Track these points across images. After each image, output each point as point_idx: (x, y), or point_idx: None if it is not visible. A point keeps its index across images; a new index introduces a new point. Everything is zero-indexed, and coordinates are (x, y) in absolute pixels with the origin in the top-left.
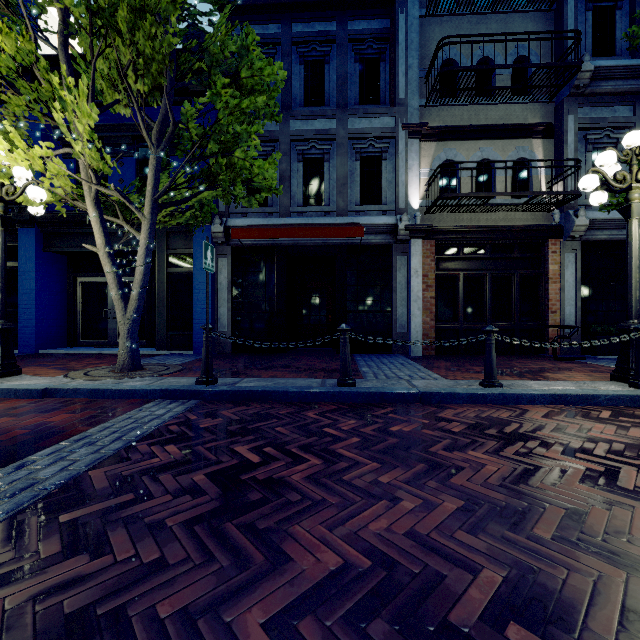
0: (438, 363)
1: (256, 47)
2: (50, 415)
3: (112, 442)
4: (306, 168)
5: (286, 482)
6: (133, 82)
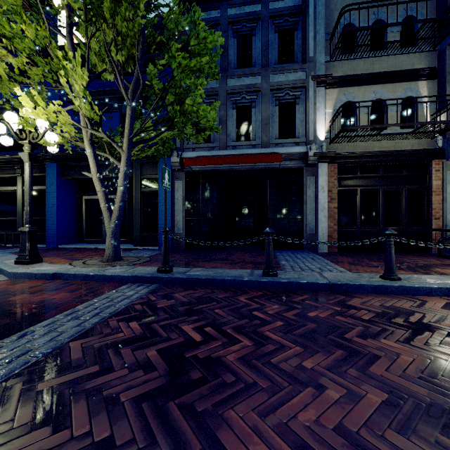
0: (341, 258)
1: (201, 21)
2: (54, 293)
3: (92, 317)
4: (238, 113)
5: (222, 362)
6: (115, 55)
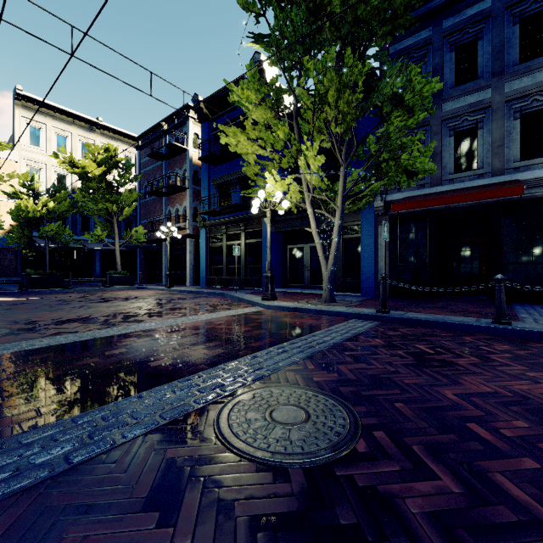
0: None
1: (417, 77)
2: (305, 319)
3: (345, 333)
4: (457, 140)
5: (454, 363)
6: (334, 128)
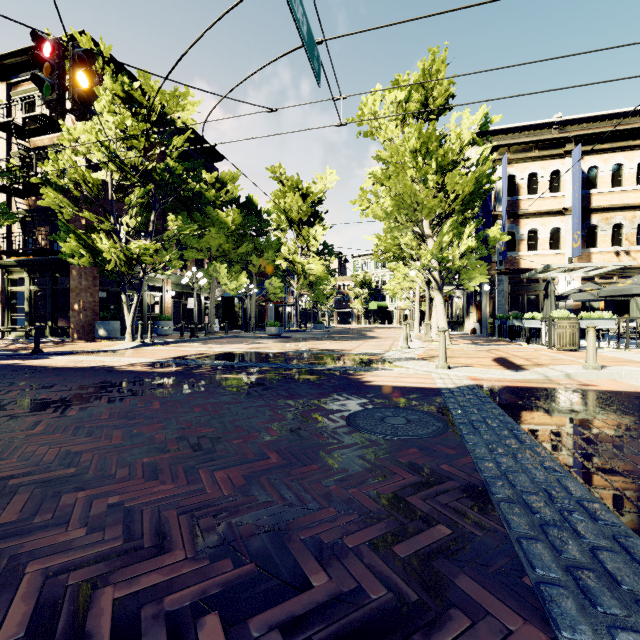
0: None
1: None
2: None
3: None
4: None
5: (198, 548)
6: None
